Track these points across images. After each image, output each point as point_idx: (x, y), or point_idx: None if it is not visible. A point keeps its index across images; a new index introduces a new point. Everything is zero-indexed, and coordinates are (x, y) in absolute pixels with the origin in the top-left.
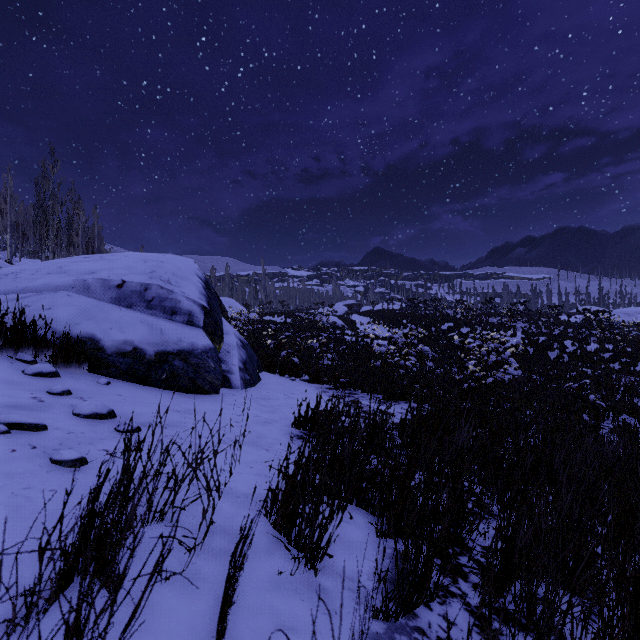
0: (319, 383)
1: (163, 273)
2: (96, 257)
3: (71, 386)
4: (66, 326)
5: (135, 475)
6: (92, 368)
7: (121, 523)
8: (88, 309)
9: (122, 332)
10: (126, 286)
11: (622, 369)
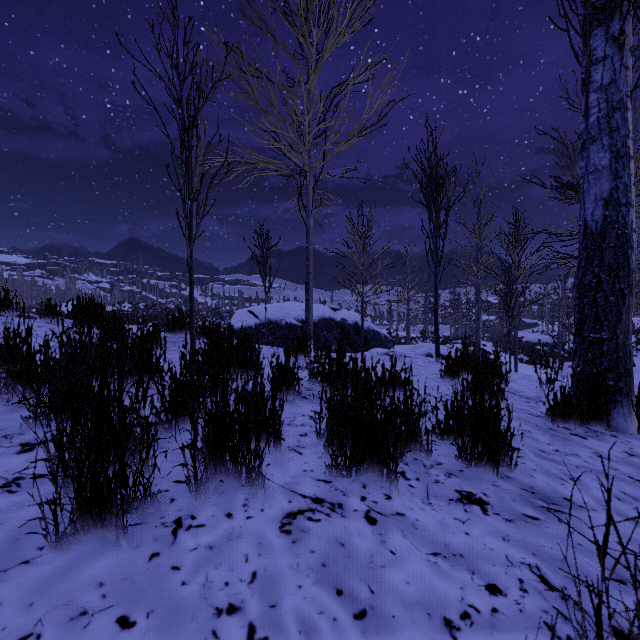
0: None
1: None
2: None
3: None
4: None
5: None
6: None
7: None
8: None
9: None
10: None
11: None
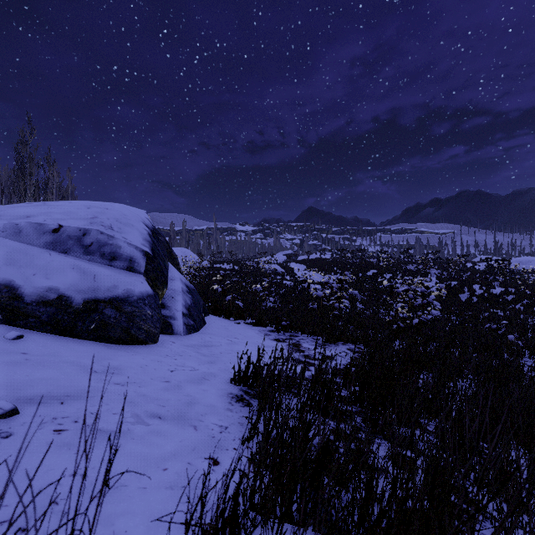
0: (262, 326)
1: (105, 219)
2: (38, 203)
3: None
4: None
5: None
6: (6, 319)
7: None
8: (10, 253)
9: (47, 278)
10: (63, 231)
11: (527, 310)
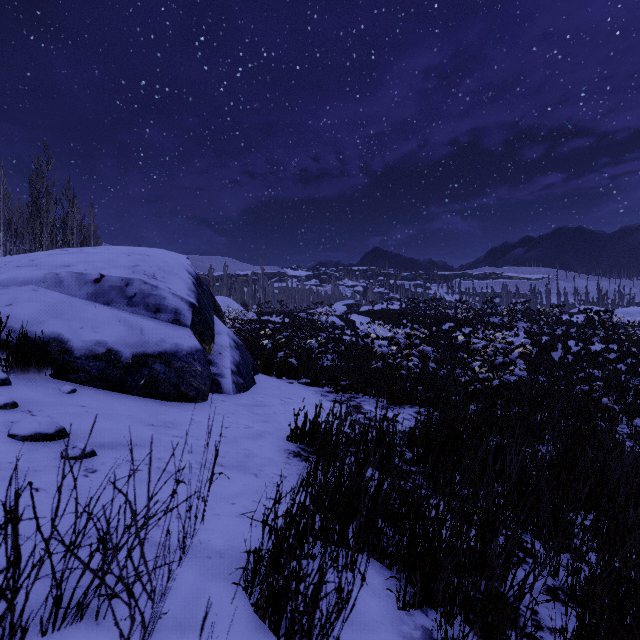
0: (318, 386)
1: (148, 267)
2: (75, 250)
3: (22, 396)
4: (28, 325)
5: (65, 529)
6: (57, 373)
7: (2, 638)
8: (56, 305)
9: (95, 332)
10: (105, 281)
11: (630, 370)
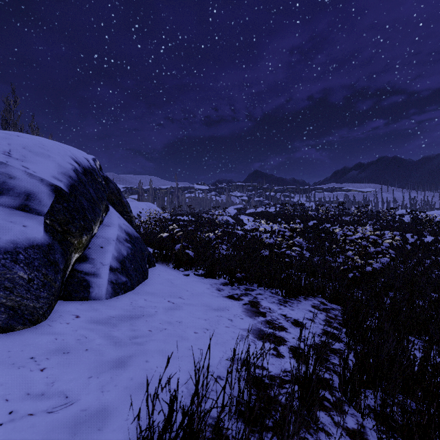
0: (214, 277)
1: (4, 143)
2: None
3: None
4: None
5: None
6: None
7: None
8: None
9: None
10: None
11: None
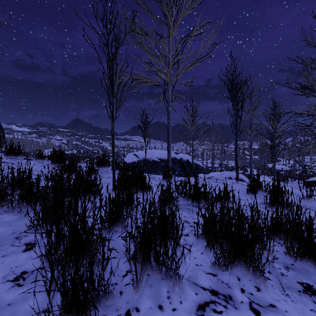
0: None
1: None
2: None
3: None
4: None
5: None
6: None
7: None
8: None
9: None
10: None
11: None
